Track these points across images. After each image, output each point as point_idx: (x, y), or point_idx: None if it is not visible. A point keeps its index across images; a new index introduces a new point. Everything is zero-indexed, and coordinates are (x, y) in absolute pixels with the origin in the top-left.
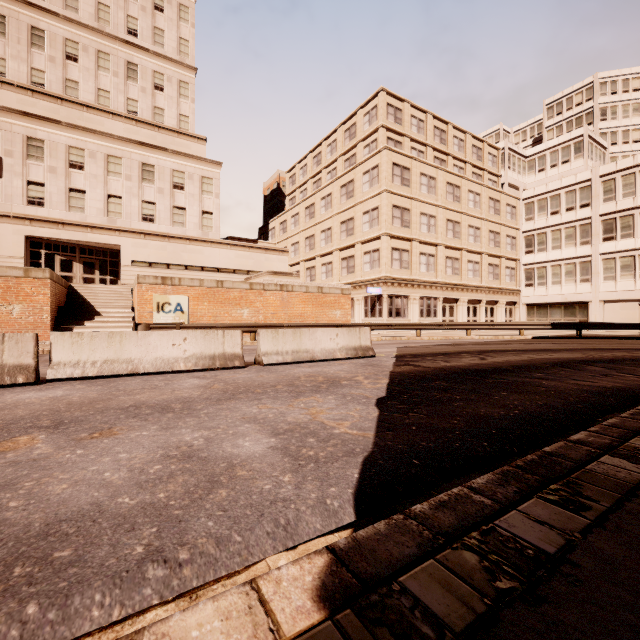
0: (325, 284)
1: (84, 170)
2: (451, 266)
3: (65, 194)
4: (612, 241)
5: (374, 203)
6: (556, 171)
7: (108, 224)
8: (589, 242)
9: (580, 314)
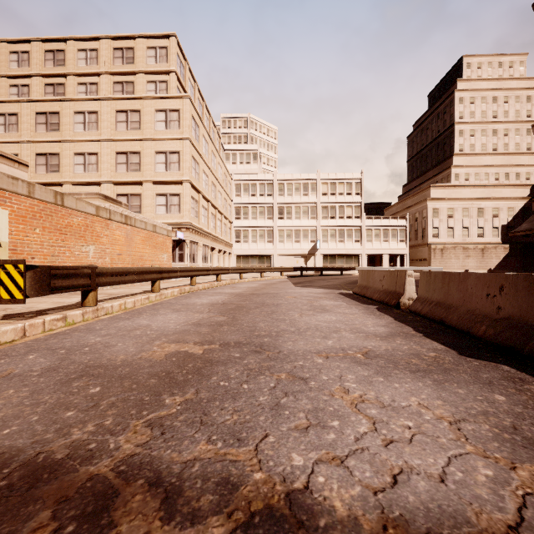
0: (157, 222)
1: None
2: (213, 221)
3: None
4: (283, 220)
5: (173, 146)
6: (243, 167)
7: None
8: (272, 218)
9: (267, 262)
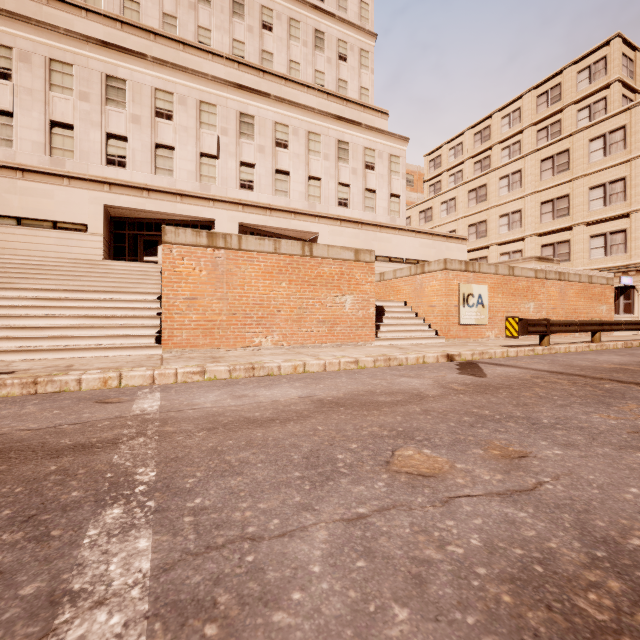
0: (593, 272)
1: (288, 149)
2: None
3: (272, 176)
4: None
5: (615, 174)
6: None
7: (309, 209)
8: None
9: None
